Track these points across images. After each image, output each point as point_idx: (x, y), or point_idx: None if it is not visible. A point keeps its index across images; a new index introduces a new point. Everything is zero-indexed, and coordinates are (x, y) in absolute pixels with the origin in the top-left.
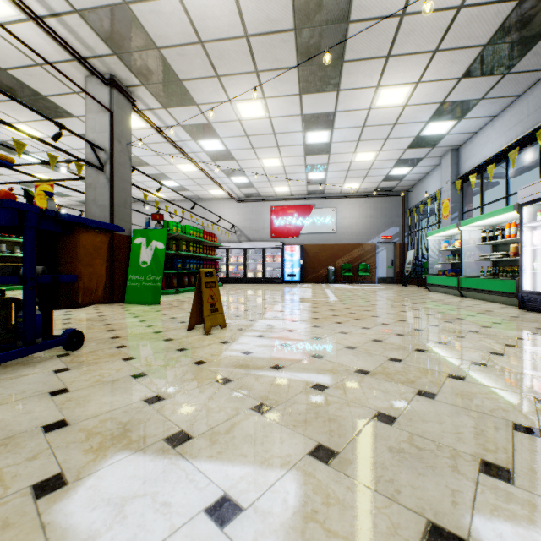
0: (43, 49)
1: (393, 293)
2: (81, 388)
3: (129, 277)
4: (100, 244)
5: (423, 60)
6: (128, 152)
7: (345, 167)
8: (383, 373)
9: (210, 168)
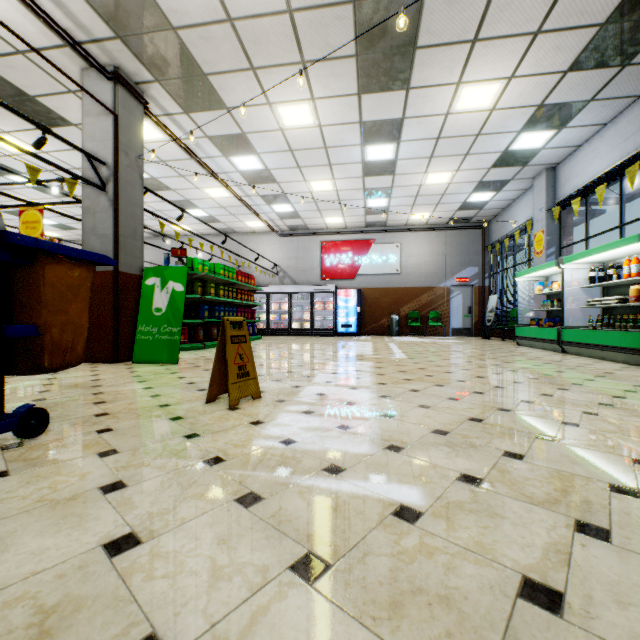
0: (24, 30)
1: (475, 348)
2: (7, 516)
3: (139, 328)
4: (78, 282)
5: (519, 46)
6: (138, 168)
7: (413, 192)
8: (503, 482)
9: (246, 193)
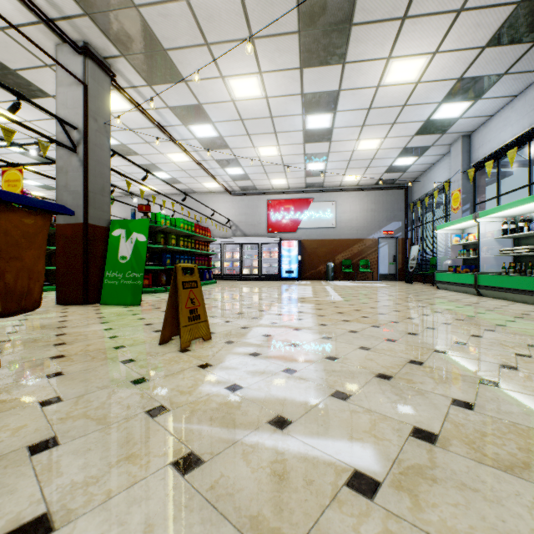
0: (2, 7)
1: (401, 291)
2: None
3: (106, 274)
4: (34, 230)
5: (444, 23)
6: (106, 132)
7: (346, 157)
8: (460, 438)
9: (203, 158)
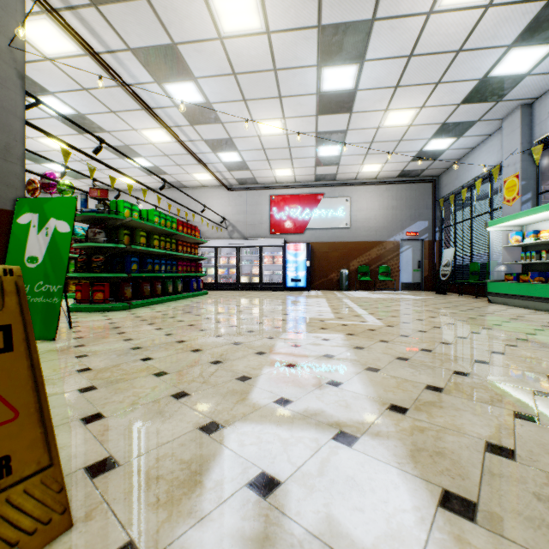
0: None
1: (449, 307)
2: None
3: None
4: None
5: None
6: (13, 61)
7: (368, 137)
8: None
9: (189, 137)
